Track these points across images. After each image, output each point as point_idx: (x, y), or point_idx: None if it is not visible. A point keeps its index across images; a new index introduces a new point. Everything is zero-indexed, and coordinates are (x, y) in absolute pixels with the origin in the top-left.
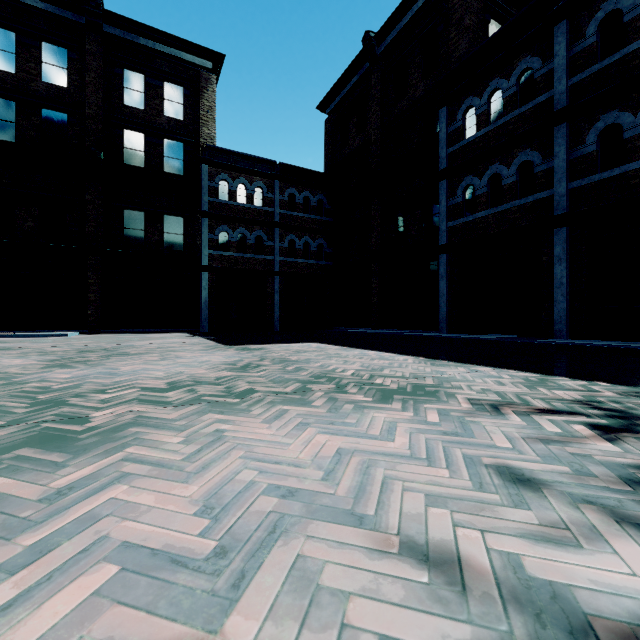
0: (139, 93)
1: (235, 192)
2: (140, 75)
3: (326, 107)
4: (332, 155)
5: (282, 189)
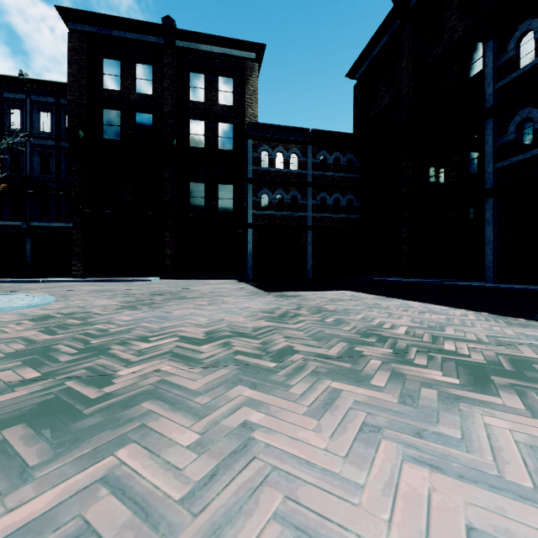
0: (201, 89)
1: (274, 160)
2: (201, 75)
3: (355, 73)
4: (361, 116)
5: (314, 153)
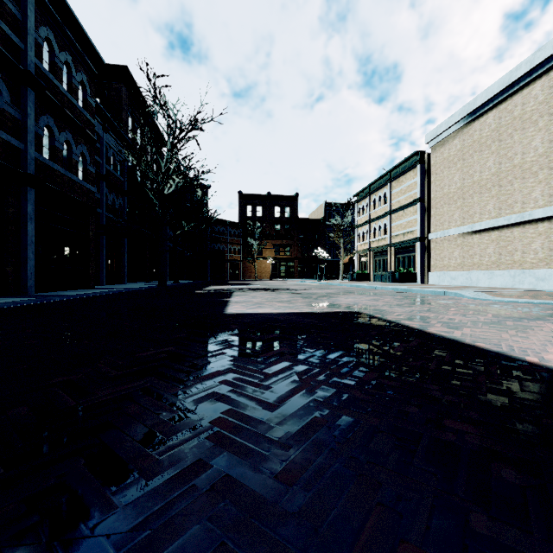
0: None
1: None
2: None
3: None
4: None
5: None
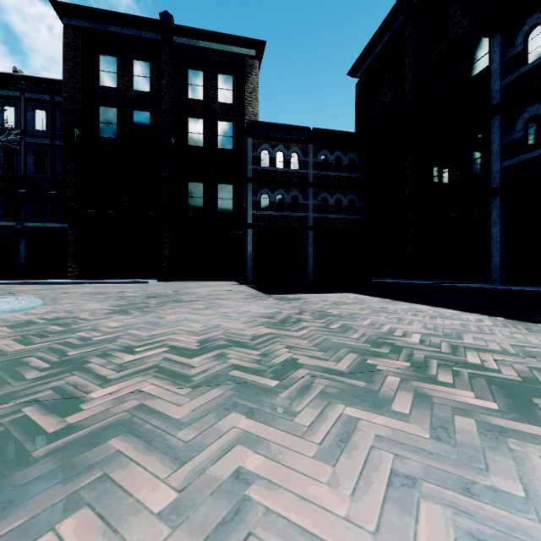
0: (199, 87)
1: (274, 159)
2: (200, 72)
3: (357, 71)
4: (363, 115)
5: (315, 152)
